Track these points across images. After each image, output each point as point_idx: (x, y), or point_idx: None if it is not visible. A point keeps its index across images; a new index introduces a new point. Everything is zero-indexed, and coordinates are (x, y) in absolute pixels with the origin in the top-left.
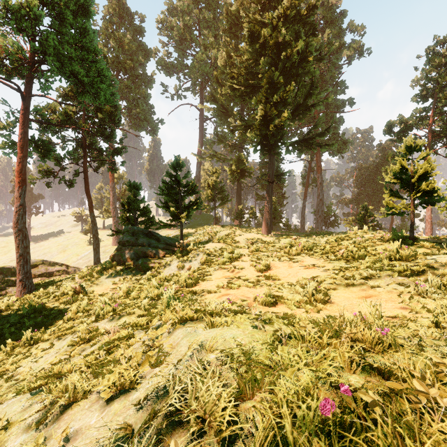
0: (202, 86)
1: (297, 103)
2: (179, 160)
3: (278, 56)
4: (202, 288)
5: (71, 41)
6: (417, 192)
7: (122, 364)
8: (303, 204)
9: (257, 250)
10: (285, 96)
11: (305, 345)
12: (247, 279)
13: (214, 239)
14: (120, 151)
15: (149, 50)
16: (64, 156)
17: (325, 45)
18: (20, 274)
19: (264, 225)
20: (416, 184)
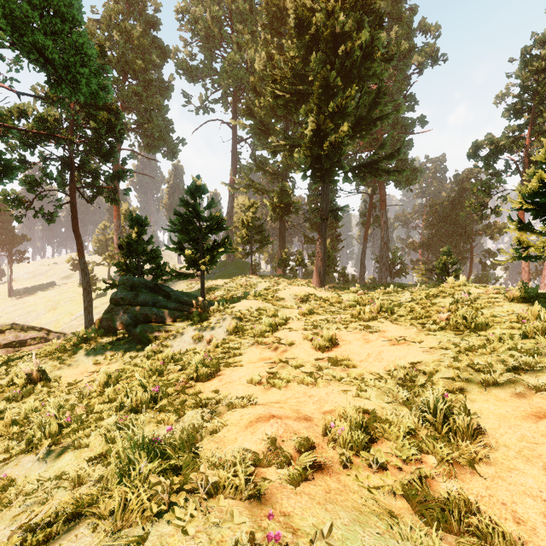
0: (236, 97)
1: (359, 114)
2: (198, 183)
3: (334, 52)
4: (225, 383)
5: (35, 2)
6: None
7: None
8: (363, 249)
9: (311, 311)
10: (344, 103)
11: None
12: (300, 365)
13: (248, 294)
14: (122, 174)
15: (167, 48)
16: (41, 179)
17: (391, 47)
18: None
19: (315, 276)
20: None
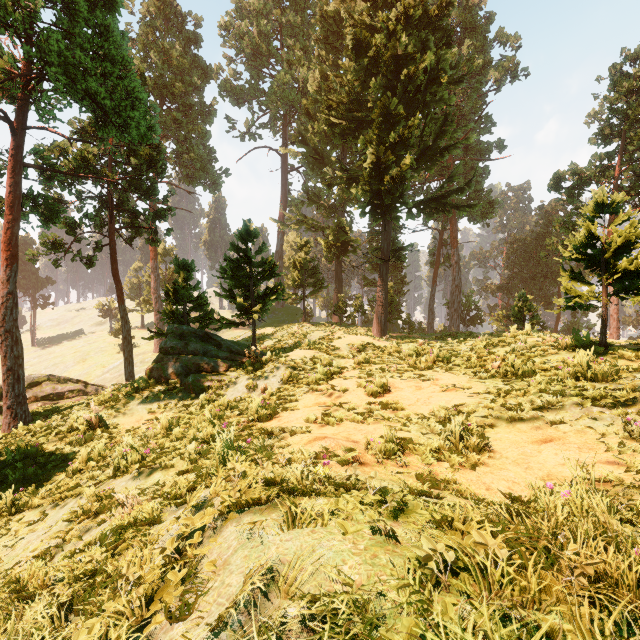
0: (286, 121)
1: (423, 144)
2: (250, 227)
3: (396, 75)
4: (283, 422)
5: (86, 46)
6: (612, 274)
7: (121, 598)
8: (431, 293)
9: (367, 361)
10: (406, 133)
11: (498, 604)
12: (353, 408)
13: (302, 344)
14: (164, 213)
15: (209, 68)
16: (80, 220)
17: (463, 63)
18: (8, 398)
19: (375, 323)
20: (612, 262)
